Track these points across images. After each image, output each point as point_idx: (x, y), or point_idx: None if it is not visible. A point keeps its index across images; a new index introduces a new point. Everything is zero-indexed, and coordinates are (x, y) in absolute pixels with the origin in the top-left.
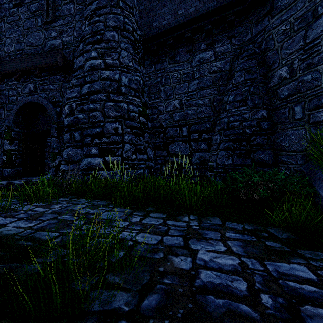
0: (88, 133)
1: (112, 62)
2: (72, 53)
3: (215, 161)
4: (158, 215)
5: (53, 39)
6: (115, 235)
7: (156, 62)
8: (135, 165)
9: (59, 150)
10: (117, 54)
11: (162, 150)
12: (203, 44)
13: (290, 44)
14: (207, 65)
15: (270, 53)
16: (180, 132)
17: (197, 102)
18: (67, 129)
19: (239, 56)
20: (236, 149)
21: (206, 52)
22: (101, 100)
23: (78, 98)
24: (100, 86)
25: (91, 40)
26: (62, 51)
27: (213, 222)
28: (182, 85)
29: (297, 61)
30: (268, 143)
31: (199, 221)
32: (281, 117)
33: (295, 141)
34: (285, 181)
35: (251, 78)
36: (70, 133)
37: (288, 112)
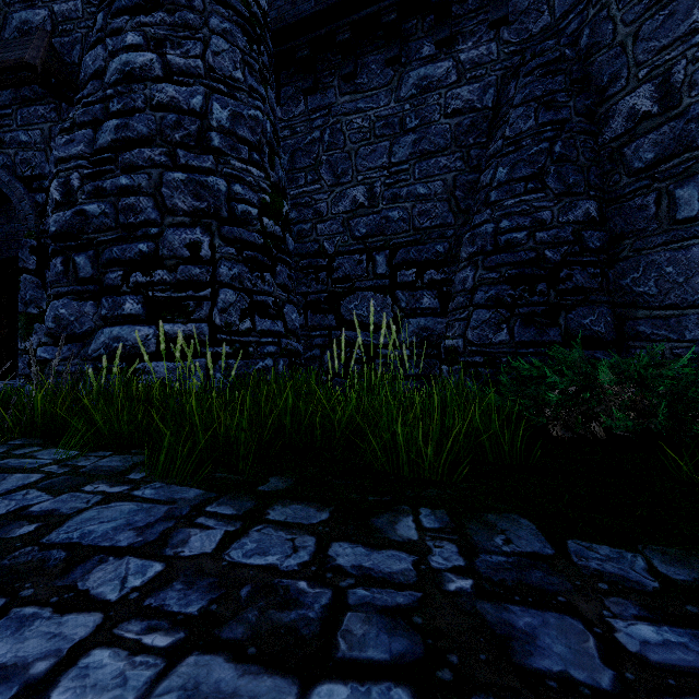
0: (115, 258)
1: (186, 63)
2: (81, 46)
3: (462, 337)
4: (299, 512)
5: (26, 7)
6: (27, 692)
7: (309, 89)
8: (248, 348)
9: (44, 307)
10: (201, 44)
11: (325, 311)
12: (428, 43)
13: (663, 22)
14: (438, 97)
15: (603, 55)
16: (371, 266)
17: (411, 189)
18: (55, 247)
19: (522, 70)
20: (520, 303)
21: (436, 64)
22: (151, 165)
23: (87, 160)
24: (149, 125)
25: (127, 2)
26: (53, 39)
27: (519, 544)
28: (376, 146)
29: (682, 65)
30: (603, 286)
31: (463, 544)
32: (635, 218)
33: (677, 278)
34: (685, 386)
35: (555, 120)
36: (64, 257)
37: (657, 203)
